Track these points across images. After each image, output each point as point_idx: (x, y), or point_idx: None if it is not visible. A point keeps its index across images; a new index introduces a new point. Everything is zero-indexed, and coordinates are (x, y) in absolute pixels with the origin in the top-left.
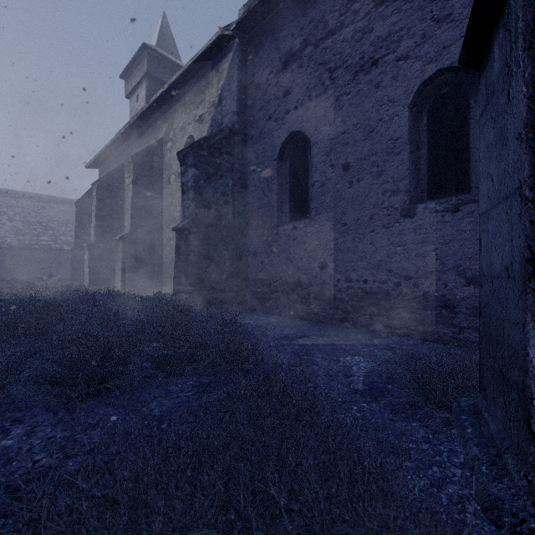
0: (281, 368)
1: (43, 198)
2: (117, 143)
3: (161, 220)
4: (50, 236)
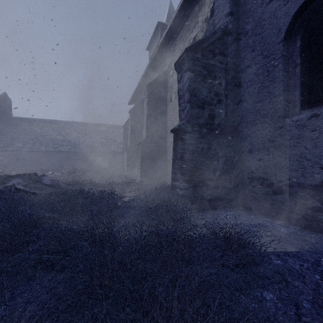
0: None
1: (114, 126)
2: (142, 84)
3: (166, 129)
4: (115, 146)
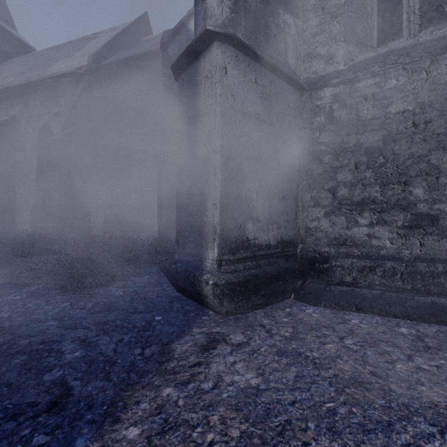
0: None
1: None
2: None
3: (14, 178)
4: None
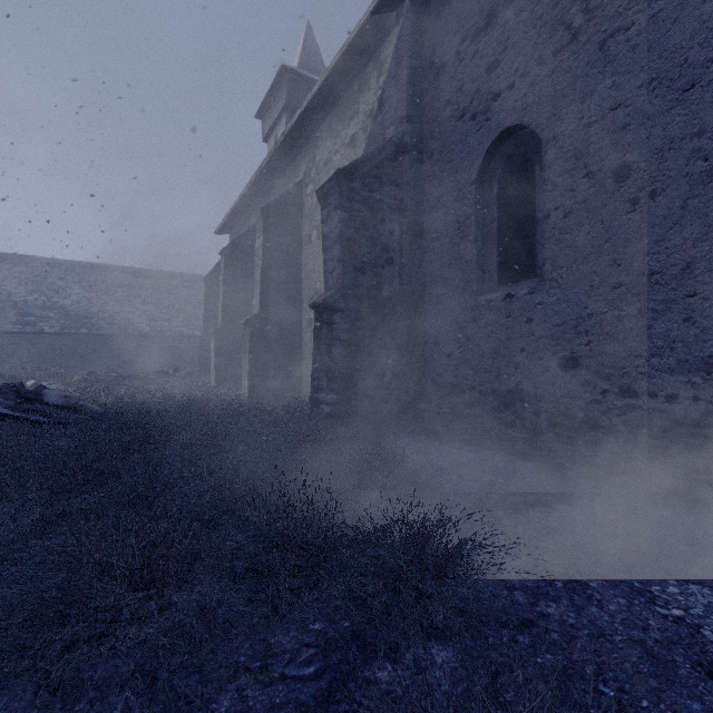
0: (512, 602)
1: (177, 276)
2: (248, 197)
3: (300, 294)
4: (182, 321)
